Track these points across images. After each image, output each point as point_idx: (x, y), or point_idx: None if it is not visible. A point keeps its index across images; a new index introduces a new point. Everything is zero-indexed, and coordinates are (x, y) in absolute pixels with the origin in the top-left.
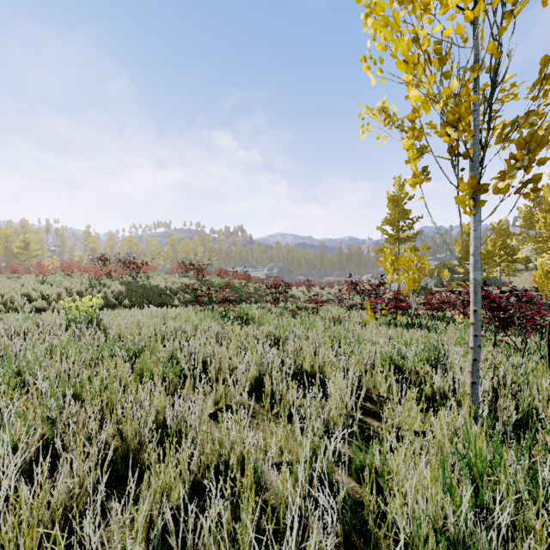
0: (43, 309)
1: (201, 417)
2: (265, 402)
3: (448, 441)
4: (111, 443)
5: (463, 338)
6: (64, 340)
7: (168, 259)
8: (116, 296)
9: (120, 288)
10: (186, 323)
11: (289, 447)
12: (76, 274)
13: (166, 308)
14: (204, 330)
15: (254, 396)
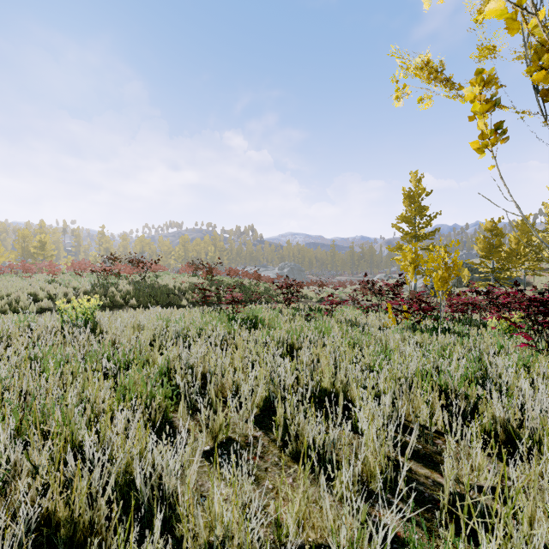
0: (49, 309)
1: (191, 461)
2: (277, 434)
3: (543, 515)
4: (55, 513)
5: (502, 346)
6: (48, 348)
7: (179, 258)
8: (123, 296)
9: (128, 287)
10: (190, 327)
11: (311, 521)
12: (86, 273)
13: (171, 310)
14: (208, 335)
15: (263, 424)
